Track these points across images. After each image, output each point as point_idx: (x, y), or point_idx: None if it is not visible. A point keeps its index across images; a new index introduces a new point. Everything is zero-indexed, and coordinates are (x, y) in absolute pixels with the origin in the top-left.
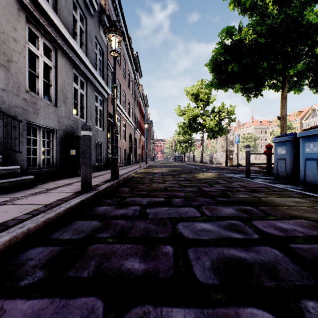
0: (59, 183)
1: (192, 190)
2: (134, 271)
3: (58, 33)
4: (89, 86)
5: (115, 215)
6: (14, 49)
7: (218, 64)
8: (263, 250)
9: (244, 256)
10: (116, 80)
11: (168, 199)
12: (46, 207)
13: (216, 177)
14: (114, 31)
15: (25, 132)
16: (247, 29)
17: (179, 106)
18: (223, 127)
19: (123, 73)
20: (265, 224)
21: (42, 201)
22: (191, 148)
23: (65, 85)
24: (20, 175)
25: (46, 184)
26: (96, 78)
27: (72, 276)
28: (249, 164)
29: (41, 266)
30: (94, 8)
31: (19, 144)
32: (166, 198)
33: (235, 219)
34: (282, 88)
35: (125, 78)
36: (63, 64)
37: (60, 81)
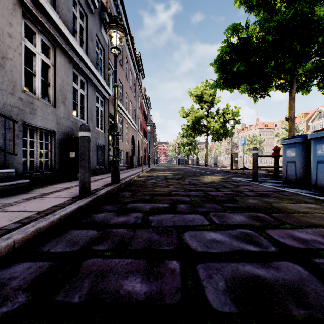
0: (57, 187)
1: (197, 195)
2: (135, 294)
3: (57, 29)
4: (89, 86)
5: (115, 223)
6: (9, 46)
7: (223, 63)
8: (284, 266)
9: (263, 274)
10: (118, 81)
11: (172, 205)
12: (39, 214)
13: (222, 181)
14: (115, 26)
15: (21, 133)
16: (254, 27)
17: (182, 108)
18: (228, 130)
19: (125, 73)
20: (281, 234)
21: (36, 208)
22: (194, 151)
23: (64, 85)
24: (15, 178)
25: (43, 188)
26: (97, 78)
27: (61, 300)
28: (256, 167)
29: (25, 287)
30: (94, 5)
31: (13, 146)
32: (170, 204)
33: (247, 228)
34: (290, 88)
35: (128, 79)
36: (62, 62)
37: (59, 80)
